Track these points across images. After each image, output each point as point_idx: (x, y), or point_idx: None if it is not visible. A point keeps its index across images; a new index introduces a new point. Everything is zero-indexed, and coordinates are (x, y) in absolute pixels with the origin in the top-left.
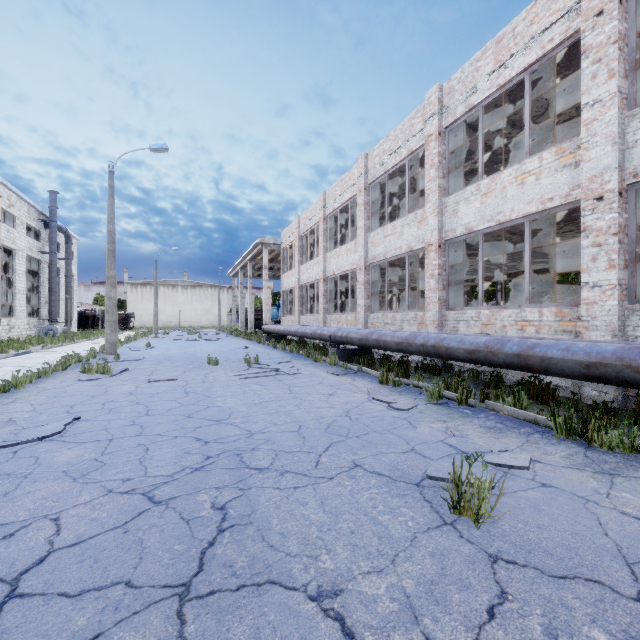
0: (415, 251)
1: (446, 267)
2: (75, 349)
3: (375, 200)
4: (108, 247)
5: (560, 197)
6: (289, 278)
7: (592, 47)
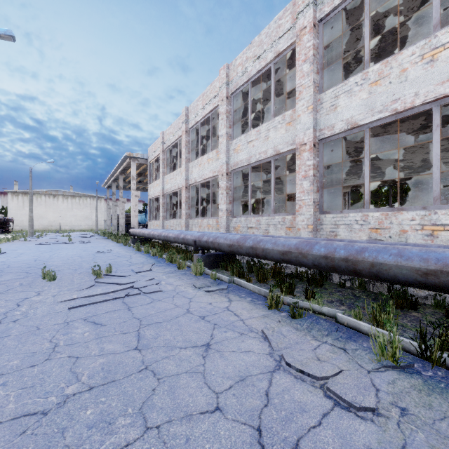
0: (282, 154)
1: (320, 168)
2: None
3: (236, 110)
4: None
5: None
6: (154, 188)
7: None
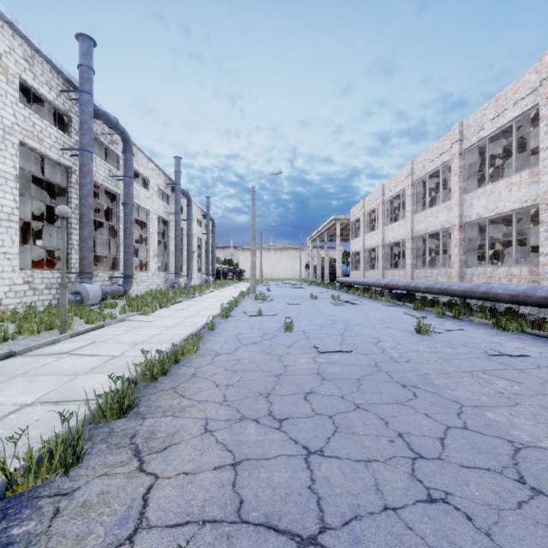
0: (446, 228)
1: (466, 240)
2: (231, 291)
3: (419, 191)
4: (252, 233)
5: (531, 200)
6: (356, 244)
7: (545, 116)
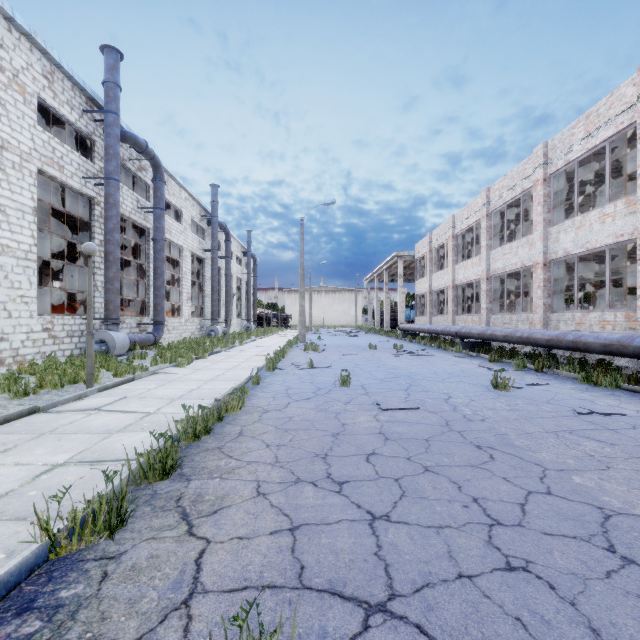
0: (527, 267)
1: (551, 280)
2: (276, 339)
3: (496, 223)
4: (300, 273)
5: (627, 234)
6: (421, 285)
7: None
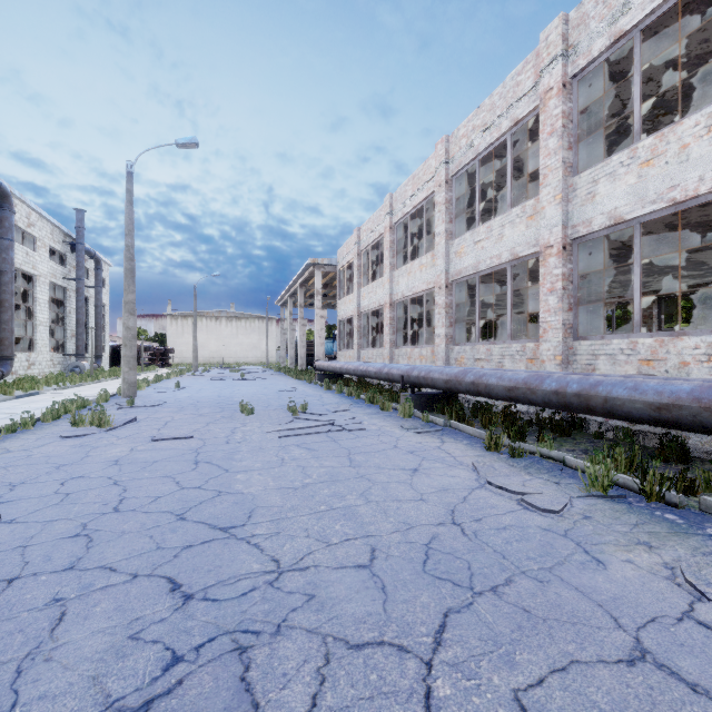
0: (522, 259)
1: (573, 278)
2: (93, 390)
3: (460, 197)
4: (125, 265)
5: None
6: (346, 305)
7: None
